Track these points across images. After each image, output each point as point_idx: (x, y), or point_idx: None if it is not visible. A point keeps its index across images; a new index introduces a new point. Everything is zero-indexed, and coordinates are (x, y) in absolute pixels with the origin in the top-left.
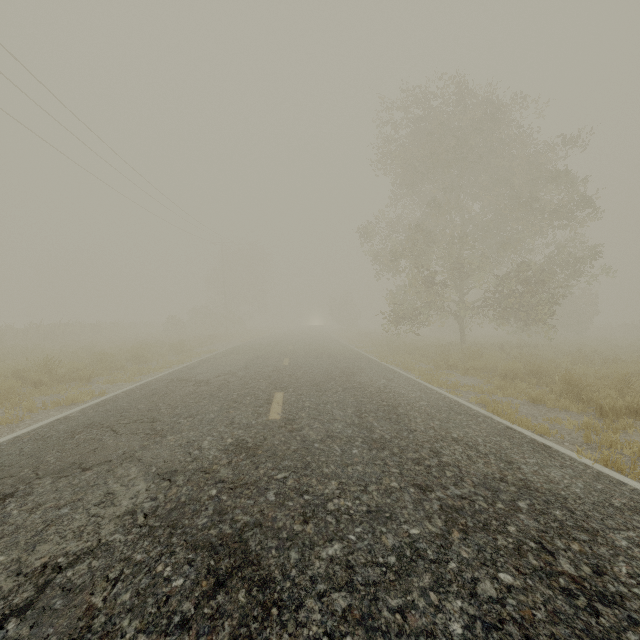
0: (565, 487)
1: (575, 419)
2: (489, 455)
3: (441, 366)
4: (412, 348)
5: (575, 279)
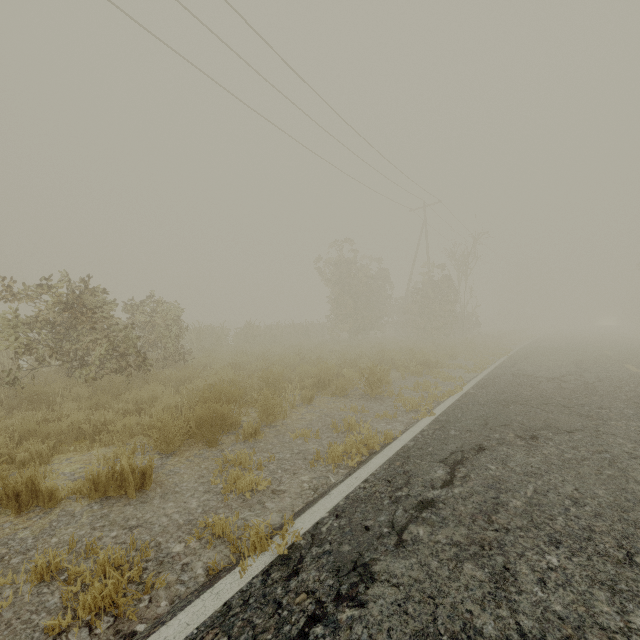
0: None
1: None
2: None
3: None
4: None
5: None
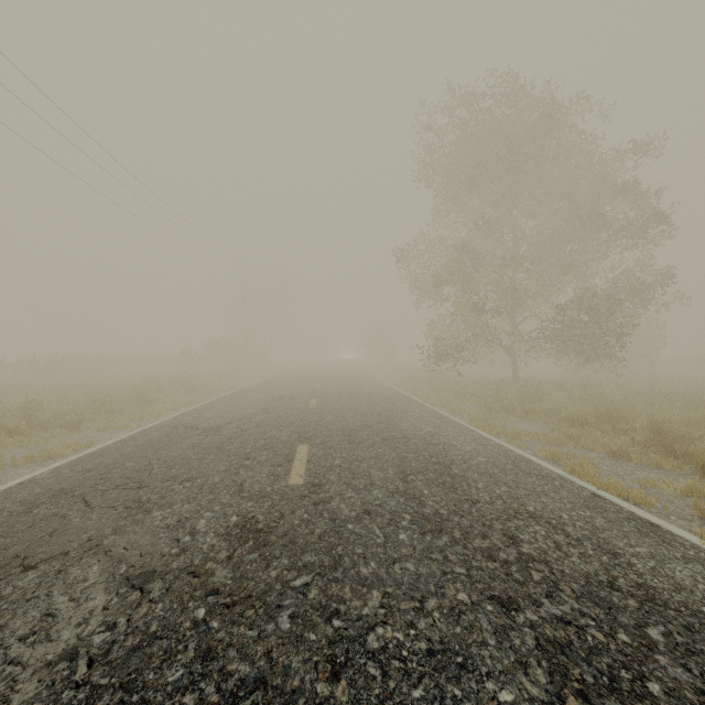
0: (704, 598)
1: (672, 480)
2: (583, 541)
3: (494, 408)
4: (458, 386)
5: (645, 307)
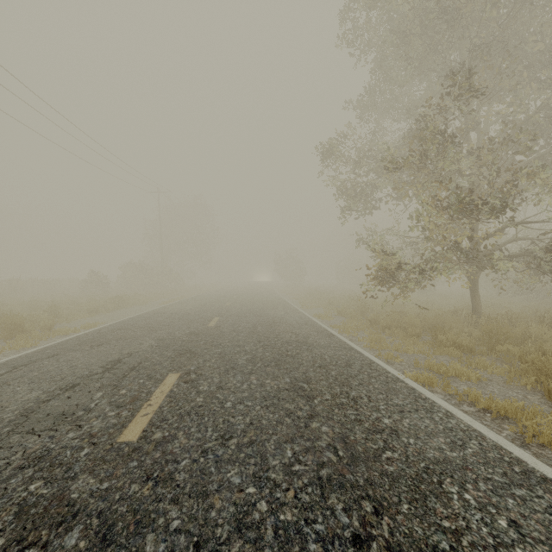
0: None
1: None
2: None
3: None
4: (417, 324)
5: None
